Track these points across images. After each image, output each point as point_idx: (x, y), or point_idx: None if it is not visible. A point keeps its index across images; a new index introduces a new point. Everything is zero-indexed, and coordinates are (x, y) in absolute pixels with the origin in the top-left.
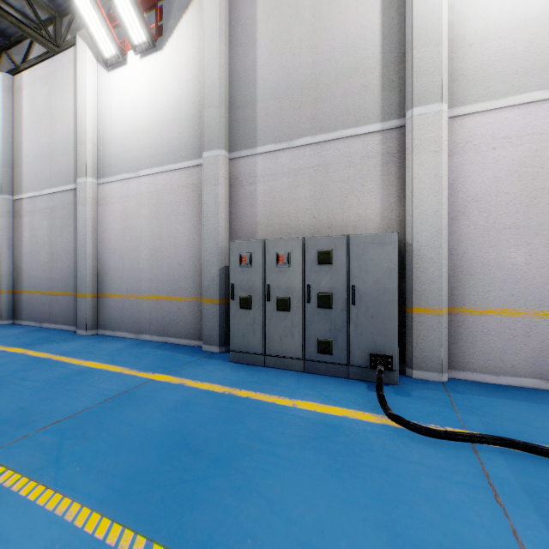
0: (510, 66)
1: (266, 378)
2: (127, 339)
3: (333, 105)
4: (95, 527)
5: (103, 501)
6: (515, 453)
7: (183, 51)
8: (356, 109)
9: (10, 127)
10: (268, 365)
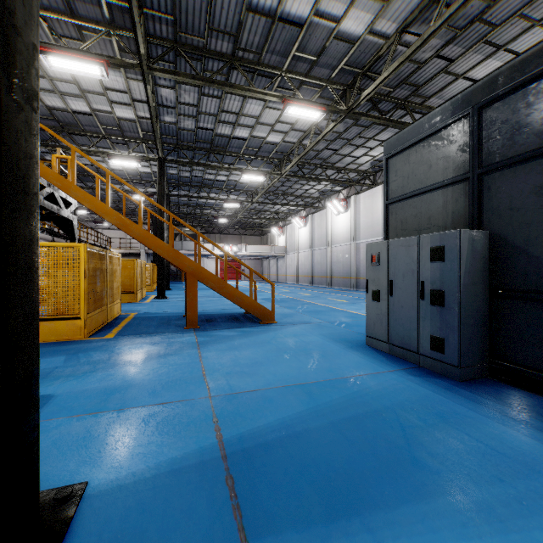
0: None
1: None
2: None
3: None
4: None
5: None
6: None
7: None
8: None
9: (355, 215)
10: None
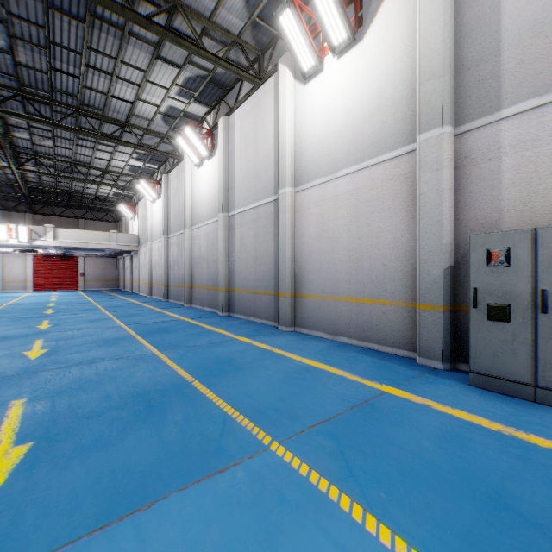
0: None
1: None
2: (324, 339)
3: None
4: None
5: None
6: None
7: (387, 31)
8: None
9: (226, 158)
10: (541, 402)
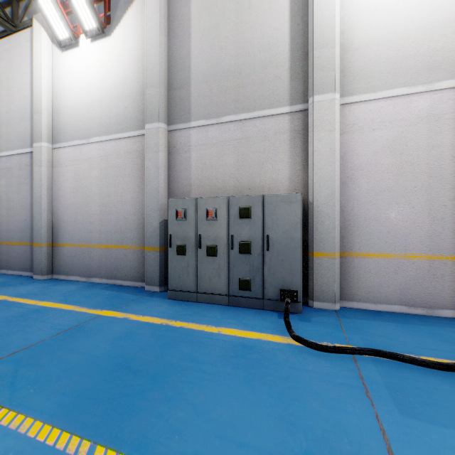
0: (385, 67)
1: (197, 311)
2: (79, 282)
3: (252, 91)
4: (46, 436)
5: (54, 415)
6: (384, 360)
7: (128, 38)
8: (270, 94)
9: None
10: (200, 301)
